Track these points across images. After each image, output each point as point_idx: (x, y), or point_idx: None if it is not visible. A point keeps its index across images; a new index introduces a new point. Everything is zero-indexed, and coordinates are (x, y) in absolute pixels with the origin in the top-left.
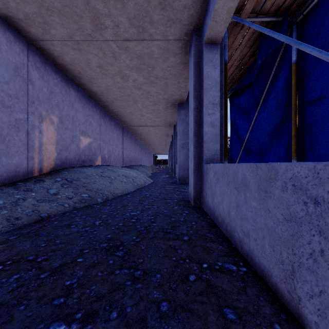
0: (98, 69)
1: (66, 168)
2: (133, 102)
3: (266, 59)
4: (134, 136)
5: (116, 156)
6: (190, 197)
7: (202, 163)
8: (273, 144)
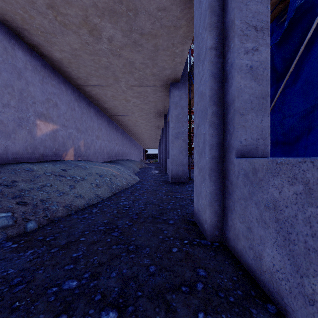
0: (51, 12)
1: (2, 165)
2: (113, 80)
3: (299, 7)
4: (121, 128)
5: (98, 149)
6: (199, 219)
7: (228, 156)
8: (312, 130)
